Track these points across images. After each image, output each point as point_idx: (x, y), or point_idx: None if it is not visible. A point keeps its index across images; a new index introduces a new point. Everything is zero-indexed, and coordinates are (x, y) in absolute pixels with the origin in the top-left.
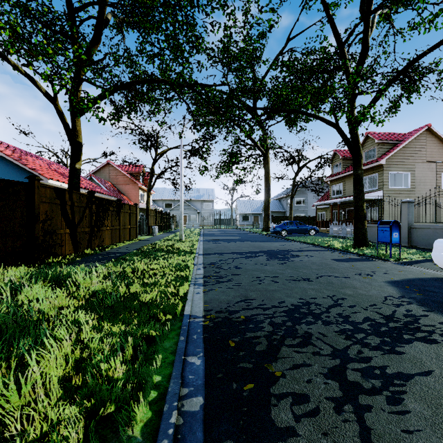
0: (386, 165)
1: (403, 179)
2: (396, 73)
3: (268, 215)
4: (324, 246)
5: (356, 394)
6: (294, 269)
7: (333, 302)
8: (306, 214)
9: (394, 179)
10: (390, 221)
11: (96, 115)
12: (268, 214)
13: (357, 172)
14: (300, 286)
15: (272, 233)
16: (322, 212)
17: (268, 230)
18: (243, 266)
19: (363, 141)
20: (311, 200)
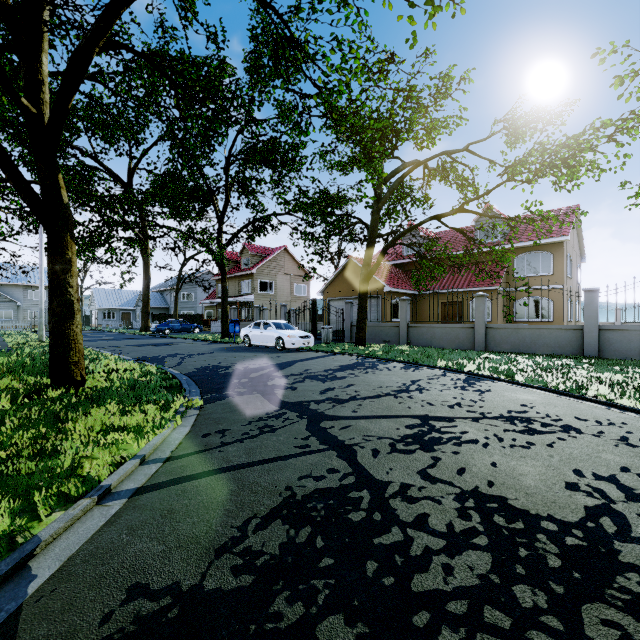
0: (257, 274)
1: (269, 286)
2: (244, 226)
3: (148, 313)
4: (202, 339)
5: (184, 358)
6: (174, 348)
7: (189, 352)
8: (195, 312)
9: (263, 286)
10: (235, 320)
11: (1, 232)
12: (148, 312)
13: (224, 285)
14: (176, 351)
15: (153, 333)
16: (210, 311)
17: (148, 330)
18: (139, 349)
19: (241, 249)
20: (201, 295)
